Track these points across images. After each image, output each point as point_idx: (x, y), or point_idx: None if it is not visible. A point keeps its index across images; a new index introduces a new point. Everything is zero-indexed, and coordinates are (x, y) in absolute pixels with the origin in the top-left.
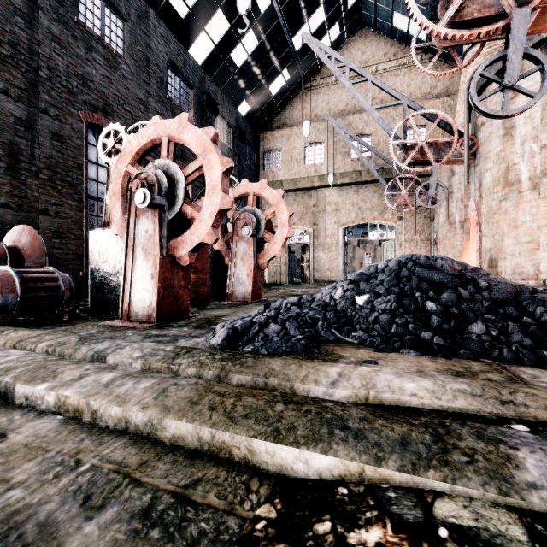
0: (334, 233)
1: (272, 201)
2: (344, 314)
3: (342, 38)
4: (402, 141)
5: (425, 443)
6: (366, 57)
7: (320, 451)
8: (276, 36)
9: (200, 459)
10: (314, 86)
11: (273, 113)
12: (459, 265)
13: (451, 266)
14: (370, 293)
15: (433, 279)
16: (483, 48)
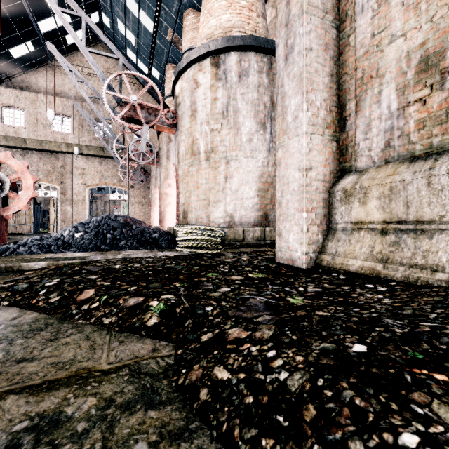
0: (81, 192)
1: (17, 169)
2: (68, 242)
3: (88, 41)
4: (121, 145)
5: (71, 257)
6: (108, 65)
7: (43, 262)
8: (19, 12)
9: (2, 272)
10: (61, 67)
11: (15, 72)
12: (130, 219)
13: (124, 220)
14: (83, 232)
15: (115, 225)
16: (173, 100)
